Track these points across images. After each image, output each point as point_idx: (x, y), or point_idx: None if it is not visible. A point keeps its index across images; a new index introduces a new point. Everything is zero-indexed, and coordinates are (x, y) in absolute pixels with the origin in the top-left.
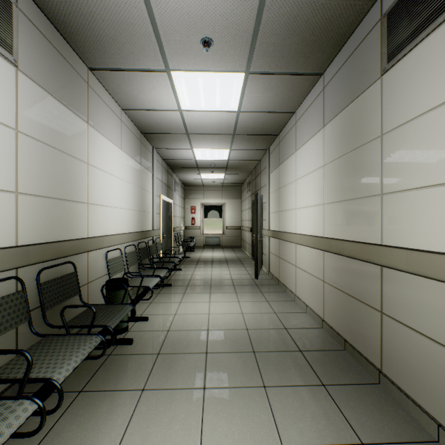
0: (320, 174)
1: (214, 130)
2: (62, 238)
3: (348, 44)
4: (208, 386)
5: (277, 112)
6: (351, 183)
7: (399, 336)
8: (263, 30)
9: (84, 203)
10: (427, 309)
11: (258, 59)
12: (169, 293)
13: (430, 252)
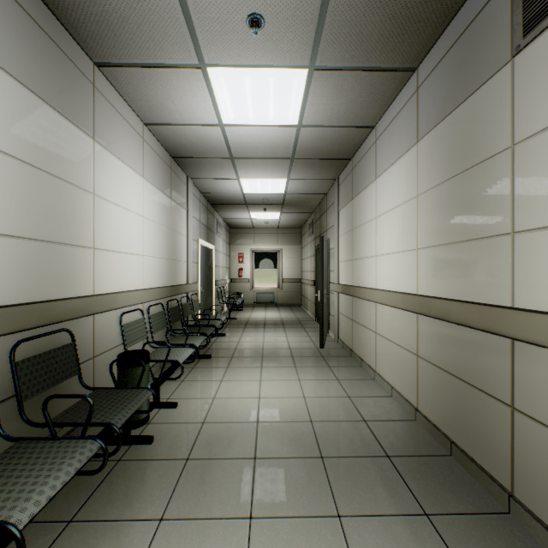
0: (413, 208)
1: (267, 153)
2: (53, 296)
3: (455, 21)
4: (257, 514)
5: (351, 126)
6: (461, 218)
7: (544, 447)
8: (336, 1)
9: (88, 248)
10: None
11: (327, 47)
12: (207, 368)
13: None
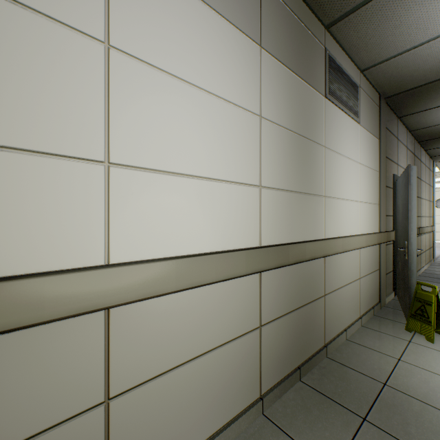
0: (253, 127)
1: None
2: None
3: (300, 2)
4: None
5: None
6: (303, 174)
7: (332, 302)
8: None
9: None
10: (341, 271)
11: None
12: None
13: (348, 237)
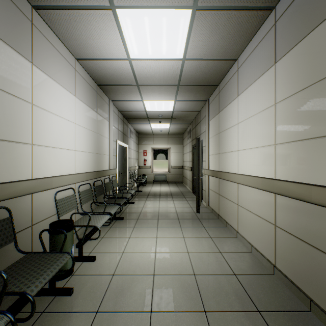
0: (270, 114)
1: (161, 81)
2: None
3: None
4: None
5: (220, 59)
6: (321, 117)
7: None
8: None
9: (26, 144)
10: None
11: None
12: (120, 227)
13: None
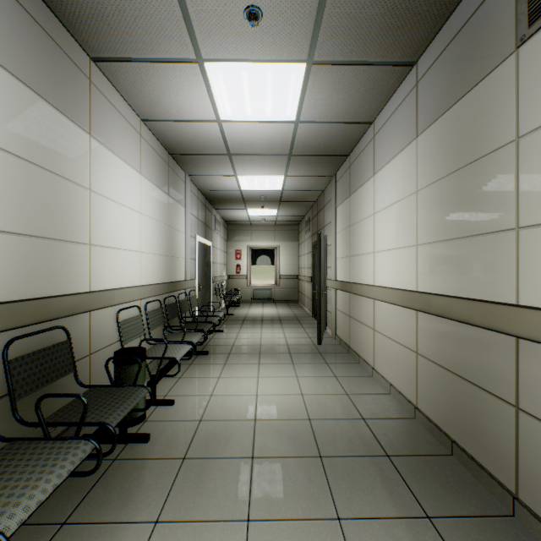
0: (412, 204)
1: (264, 149)
2: (48, 293)
3: (456, 13)
4: (255, 516)
5: (349, 122)
6: (462, 213)
7: None
8: None
9: (84, 244)
10: None
11: (325, 40)
12: (204, 364)
13: None
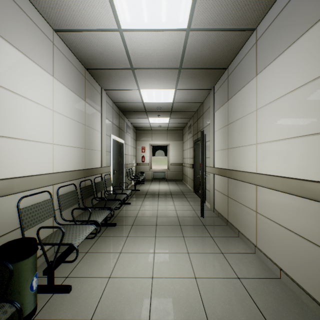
0: (317, 89)
1: (160, 62)
2: None
3: None
4: None
5: (234, 30)
6: None
7: None
8: None
9: None
10: None
11: None
12: (110, 237)
13: None
